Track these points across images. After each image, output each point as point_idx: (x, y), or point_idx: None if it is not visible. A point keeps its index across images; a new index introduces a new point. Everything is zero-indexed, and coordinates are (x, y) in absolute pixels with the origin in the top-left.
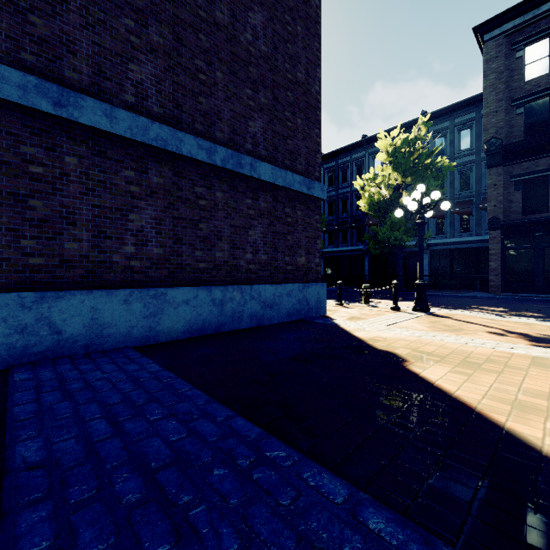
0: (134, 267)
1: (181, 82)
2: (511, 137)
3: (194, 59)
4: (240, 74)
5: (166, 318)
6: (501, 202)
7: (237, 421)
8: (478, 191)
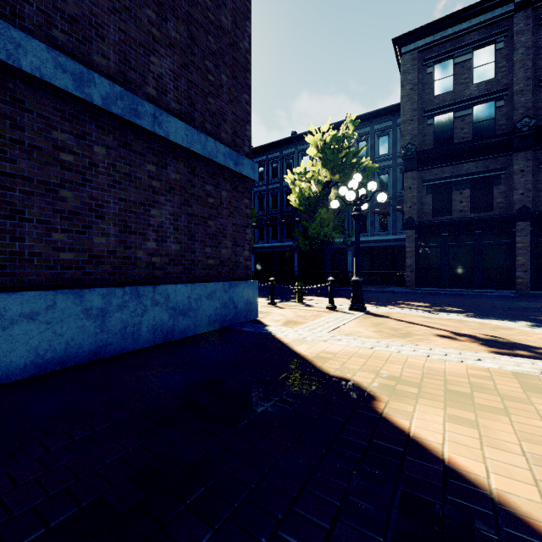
0: None
1: None
2: (423, 145)
3: None
4: None
5: None
6: (415, 204)
7: None
8: (394, 193)
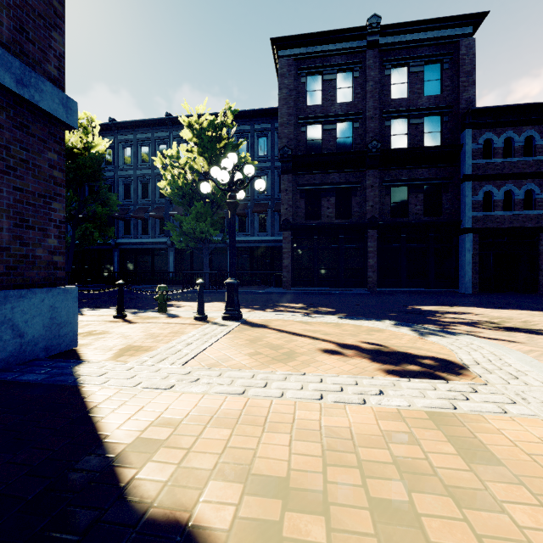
0: None
1: None
2: (298, 151)
3: None
4: None
5: None
6: (291, 206)
7: None
8: (272, 195)
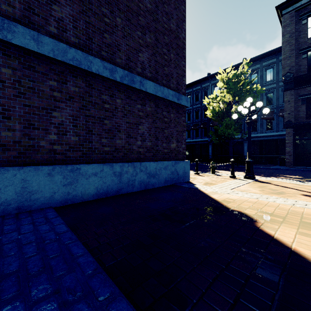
0: (56, 150)
1: (92, 22)
2: (299, 72)
3: (101, 7)
4: (133, 21)
5: (80, 185)
6: (293, 111)
7: (118, 303)
8: (277, 105)
